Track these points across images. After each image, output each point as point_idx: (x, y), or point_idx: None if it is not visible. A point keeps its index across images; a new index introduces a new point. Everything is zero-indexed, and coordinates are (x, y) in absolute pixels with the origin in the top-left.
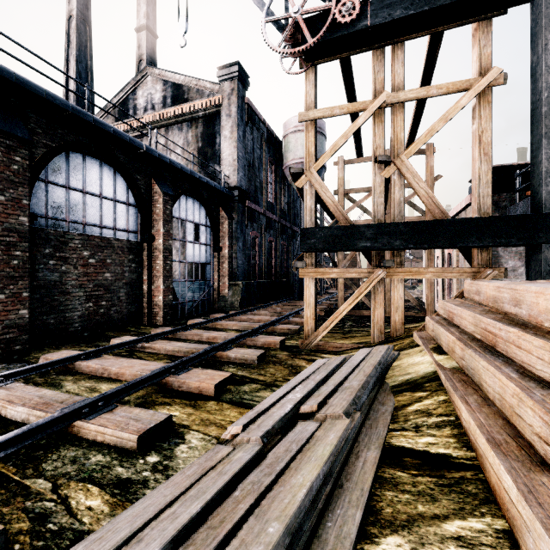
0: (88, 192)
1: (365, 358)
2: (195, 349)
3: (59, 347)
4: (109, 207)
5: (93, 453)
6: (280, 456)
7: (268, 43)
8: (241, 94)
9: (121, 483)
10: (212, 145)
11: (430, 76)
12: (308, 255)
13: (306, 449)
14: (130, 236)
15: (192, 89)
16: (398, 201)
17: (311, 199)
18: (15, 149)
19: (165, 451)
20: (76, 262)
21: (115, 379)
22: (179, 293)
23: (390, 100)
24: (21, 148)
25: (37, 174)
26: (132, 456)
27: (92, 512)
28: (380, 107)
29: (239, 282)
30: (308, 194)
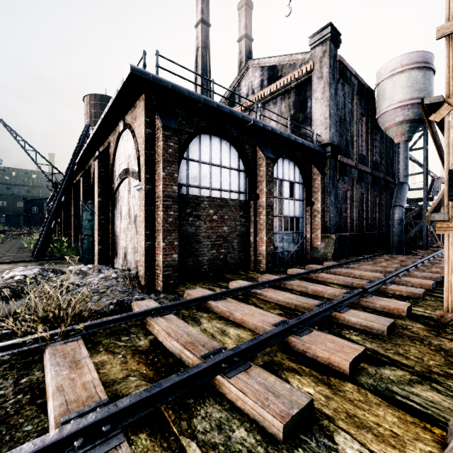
0: (213, 164)
1: None
2: (306, 304)
3: (195, 283)
4: (226, 174)
5: (235, 422)
6: None
7: None
8: (333, 53)
9: None
10: (303, 110)
11: None
12: (452, 205)
13: None
14: (240, 196)
15: (284, 66)
16: None
17: None
18: (170, 138)
19: None
20: (205, 218)
21: (239, 324)
22: (277, 244)
23: None
24: (174, 136)
25: (182, 154)
26: (278, 448)
27: None
28: None
29: (331, 234)
30: (452, 127)
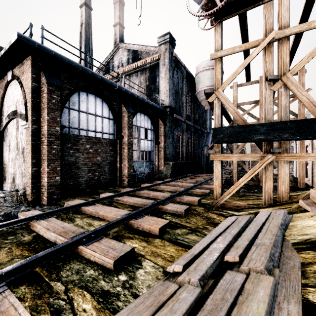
0: (89, 113)
1: (268, 219)
2: (146, 203)
3: (75, 197)
4: (99, 121)
5: (88, 268)
6: (218, 304)
7: (191, 11)
8: (171, 51)
9: (103, 293)
10: (154, 83)
11: (307, 16)
12: (217, 145)
13: (240, 302)
14: (110, 136)
15: (143, 52)
16: (284, 106)
17: (218, 109)
18: (53, 92)
19: (130, 273)
20: (83, 151)
21: (102, 218)
22: (136, 168)
23: (278, 36)
24: (57, 90)
25: (64, 104)
26: (110, 274)
27: (86, 314)
28: (269, 42)
29: (170, 162)
30: (217, 106)
